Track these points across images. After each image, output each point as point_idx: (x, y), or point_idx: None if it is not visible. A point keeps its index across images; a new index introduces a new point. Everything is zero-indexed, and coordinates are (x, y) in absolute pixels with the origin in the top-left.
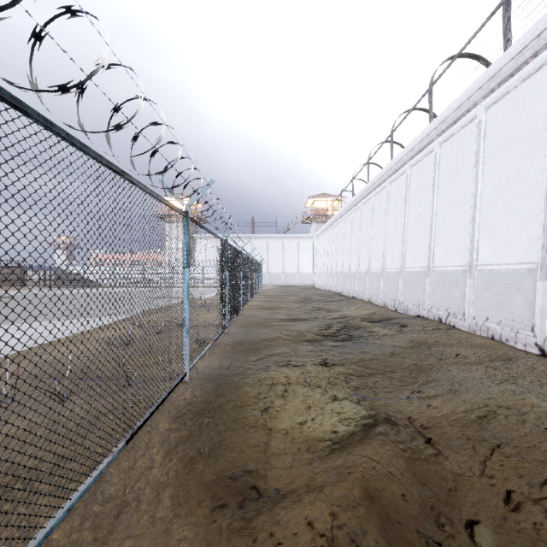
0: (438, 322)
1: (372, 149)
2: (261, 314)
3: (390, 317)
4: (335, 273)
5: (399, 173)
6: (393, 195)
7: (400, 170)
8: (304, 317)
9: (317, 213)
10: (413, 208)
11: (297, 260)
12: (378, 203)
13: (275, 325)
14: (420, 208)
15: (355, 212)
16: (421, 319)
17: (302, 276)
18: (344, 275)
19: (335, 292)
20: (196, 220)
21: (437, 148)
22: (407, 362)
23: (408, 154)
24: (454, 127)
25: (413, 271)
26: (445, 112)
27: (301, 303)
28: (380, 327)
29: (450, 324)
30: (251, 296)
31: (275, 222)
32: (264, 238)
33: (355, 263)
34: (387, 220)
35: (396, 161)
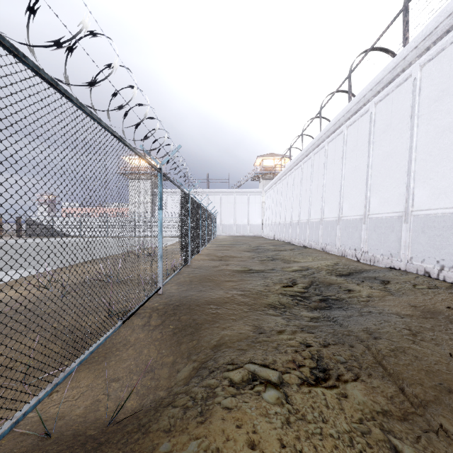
0: (426, 277)
1: (324, 99)
2: (211, 264)
3: (357, 269)
4: (284, 223)
5: (360, 113)
6: (351, 138)
7: (361, 110)
8: (260, 269)
9: (265, 170)
10: (379, 147)
11: (248, 213)
12: (332, 151)
13: (227, 280)
14: (390, 146)
15: (305, 163)
16: (399, 272)
17: (251, 227)
18: (293, 225)
19: (284, 241)
20: (36, 65)
21: (416, 71)
22: (451, 358)
23: (374, 88)
24: (445, 39)
25: (381, 217)
26: (434, 21)
27: (253, 252)
28: (357, 284)
29: (446, 280)
30: (203, 245)
31: (228, 179)
32: (218, 193)
33: (305, 213)
34: (344, 166)
35: (356, 101)
